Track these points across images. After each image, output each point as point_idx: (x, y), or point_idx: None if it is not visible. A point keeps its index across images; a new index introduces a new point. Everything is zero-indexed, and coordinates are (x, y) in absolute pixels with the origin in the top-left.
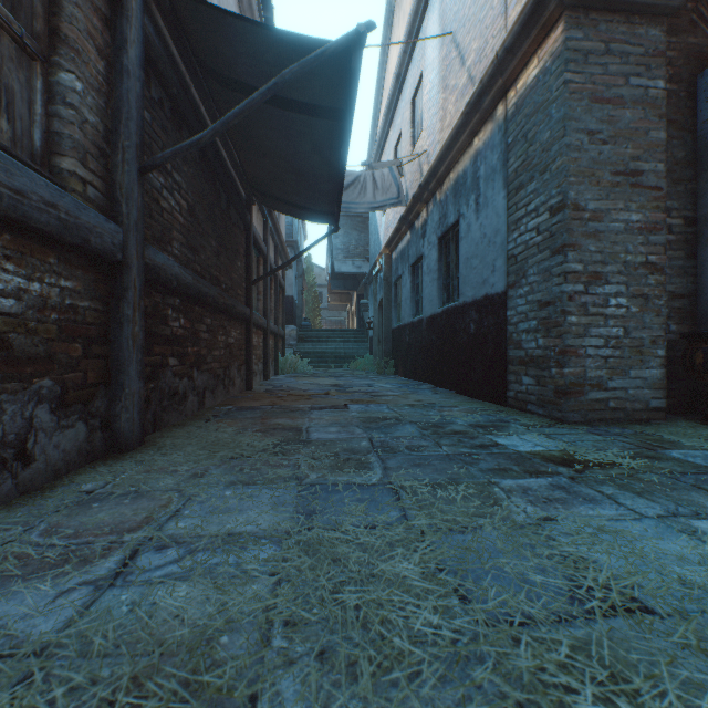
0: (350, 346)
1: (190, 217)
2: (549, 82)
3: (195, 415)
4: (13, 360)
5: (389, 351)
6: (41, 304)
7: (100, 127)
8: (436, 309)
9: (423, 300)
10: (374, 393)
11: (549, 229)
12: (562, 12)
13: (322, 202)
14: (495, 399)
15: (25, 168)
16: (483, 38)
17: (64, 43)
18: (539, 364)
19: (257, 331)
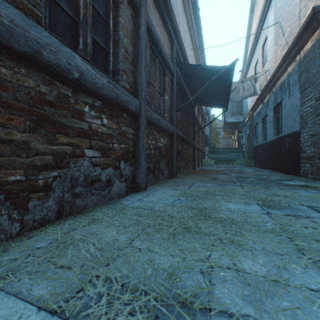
0: (233, 155)
1: (181, 117)
2: (314, 50)
3: (182, 173)
4: (162, 155)
5: (252, 156)
6: (164, 145)
7: (169, 104)
8: (272, 137)
9: (267, 134)
10: (242, 171)
11: (314, 106)
12: (319, 25)
13: (221, 103)
14: (295, 174)
15: (164, 120)
16: (291, 27)
17: (165, 90)
18: (311, 158)
19: (195, 149)
